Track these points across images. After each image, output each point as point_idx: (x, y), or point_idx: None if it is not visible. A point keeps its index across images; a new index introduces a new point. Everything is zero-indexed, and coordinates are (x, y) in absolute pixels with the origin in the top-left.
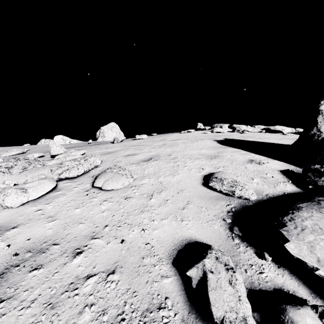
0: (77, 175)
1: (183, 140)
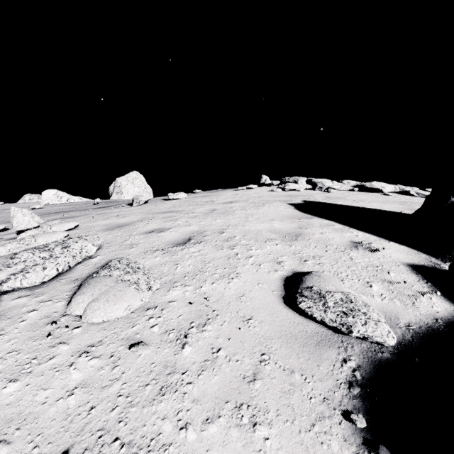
0: (41, 282)
1: (241, 204)
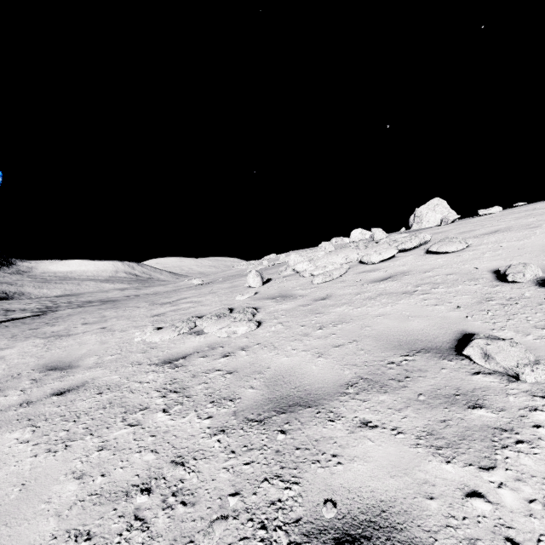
0: (410, 248)
1: None
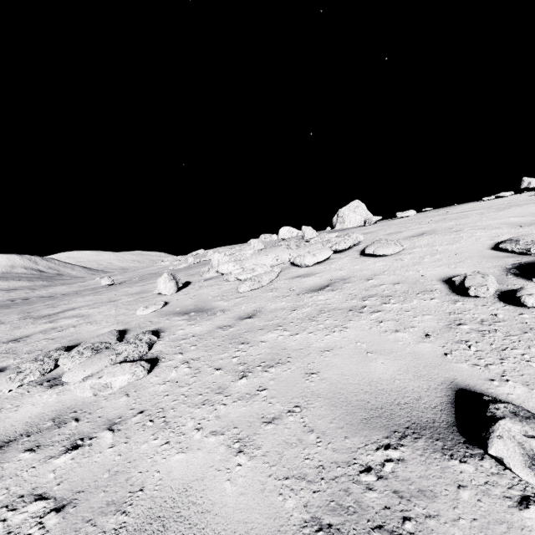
0: (344, 249)
1: (479, 211)
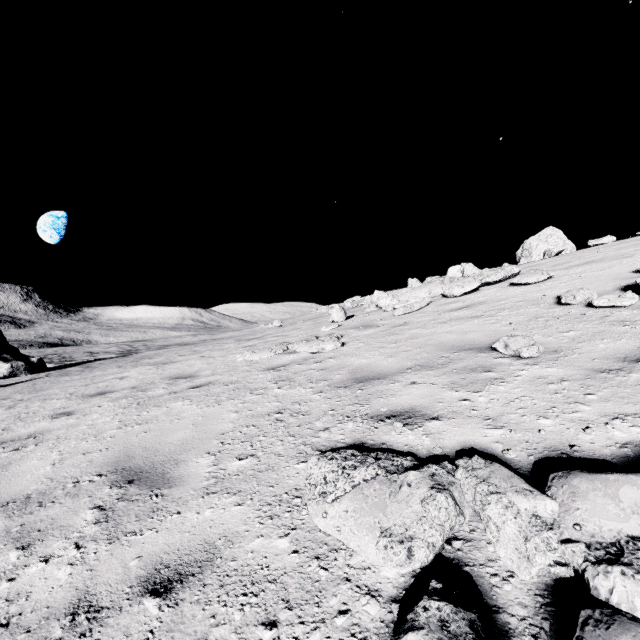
0: (495, 281)
1: None
